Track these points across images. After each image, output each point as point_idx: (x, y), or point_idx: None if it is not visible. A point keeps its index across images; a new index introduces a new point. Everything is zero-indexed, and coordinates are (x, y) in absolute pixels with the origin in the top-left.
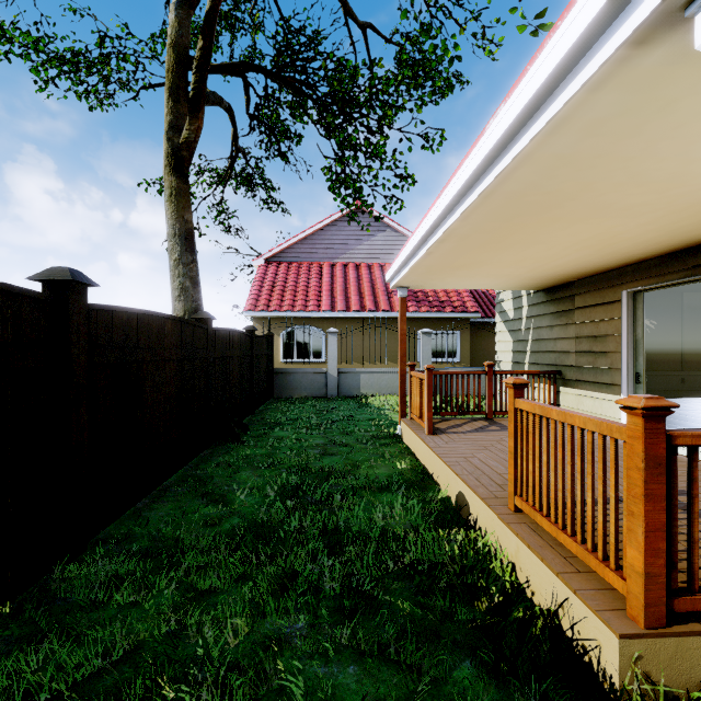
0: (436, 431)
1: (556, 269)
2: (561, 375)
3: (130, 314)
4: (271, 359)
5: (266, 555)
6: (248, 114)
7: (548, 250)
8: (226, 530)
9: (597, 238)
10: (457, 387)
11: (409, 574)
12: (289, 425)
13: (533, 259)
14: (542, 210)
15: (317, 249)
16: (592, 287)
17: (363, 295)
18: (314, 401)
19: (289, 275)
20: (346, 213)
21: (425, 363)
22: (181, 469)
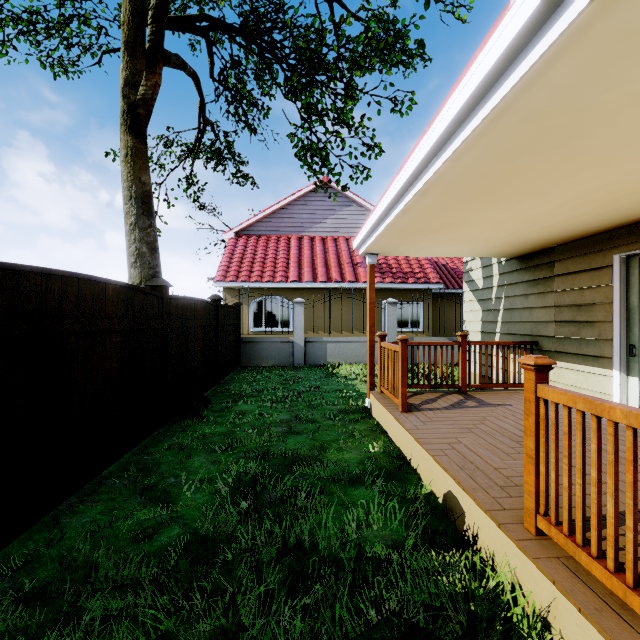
0: (410, 407)
1: (540, 232)
2: (538, 345)
3: (50, 277)
4: (238, 329)
5: (202, 600)
6: (212, 78)
7: (542, 206)
8: (159, 548)
9: (606, 188)
10: (429, 358)
11: (398, 632)
12: (254, 397)
13: (521, 218)
14: (559, 143)
15: (285, 223)
16: (575, 252)
17: (329, 266)
18: (281, 370)
19: (258, 247)
20: (313, 188)
21: (390, 332)
22: (127, 453)
